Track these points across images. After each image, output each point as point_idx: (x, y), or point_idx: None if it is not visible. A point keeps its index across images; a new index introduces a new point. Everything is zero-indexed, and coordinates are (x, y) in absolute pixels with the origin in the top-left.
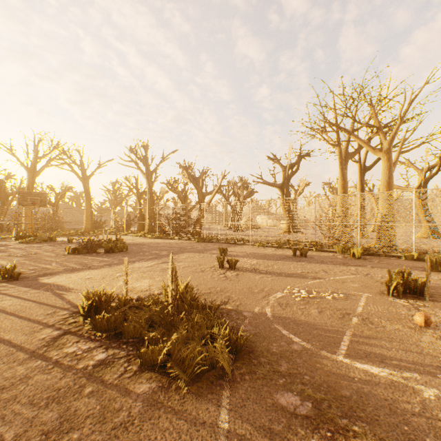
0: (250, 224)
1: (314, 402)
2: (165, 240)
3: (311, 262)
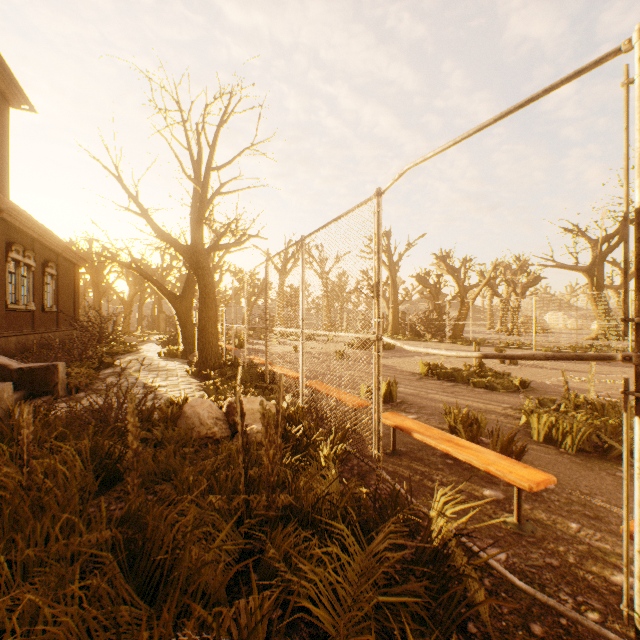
0: (533, 324)
1: None
2: (421, 342)
3: (612, 366)
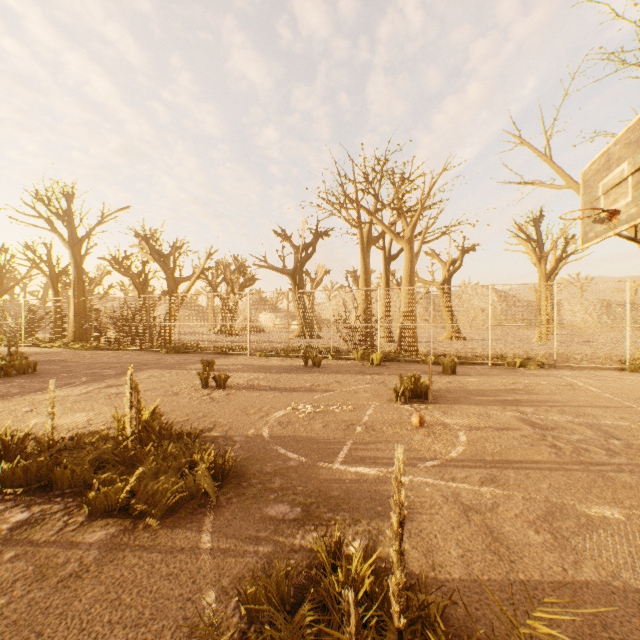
0: (248, 325)
1: (304, 507)
2: (109, 353)
3: (325, 373)
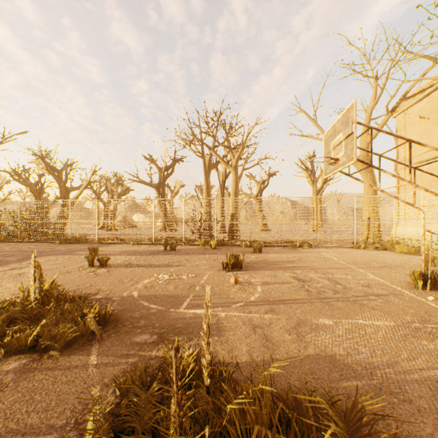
0: (124, 223)
1: (159, 335)
2: (10, 244)
3: (179, 254)
